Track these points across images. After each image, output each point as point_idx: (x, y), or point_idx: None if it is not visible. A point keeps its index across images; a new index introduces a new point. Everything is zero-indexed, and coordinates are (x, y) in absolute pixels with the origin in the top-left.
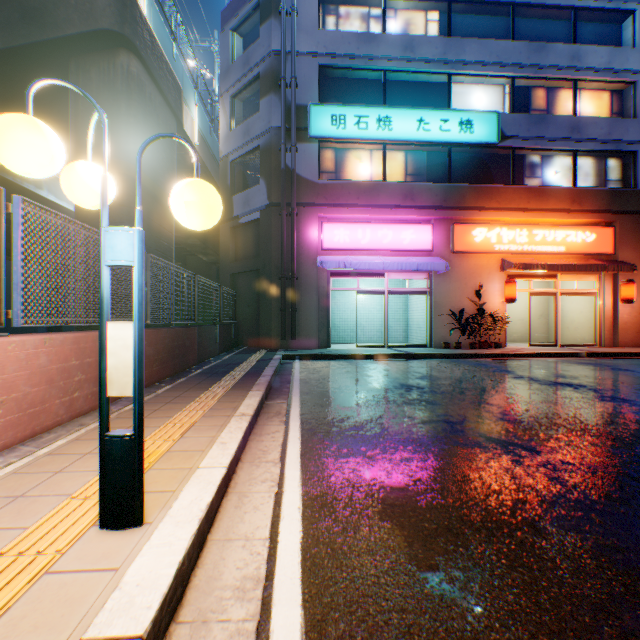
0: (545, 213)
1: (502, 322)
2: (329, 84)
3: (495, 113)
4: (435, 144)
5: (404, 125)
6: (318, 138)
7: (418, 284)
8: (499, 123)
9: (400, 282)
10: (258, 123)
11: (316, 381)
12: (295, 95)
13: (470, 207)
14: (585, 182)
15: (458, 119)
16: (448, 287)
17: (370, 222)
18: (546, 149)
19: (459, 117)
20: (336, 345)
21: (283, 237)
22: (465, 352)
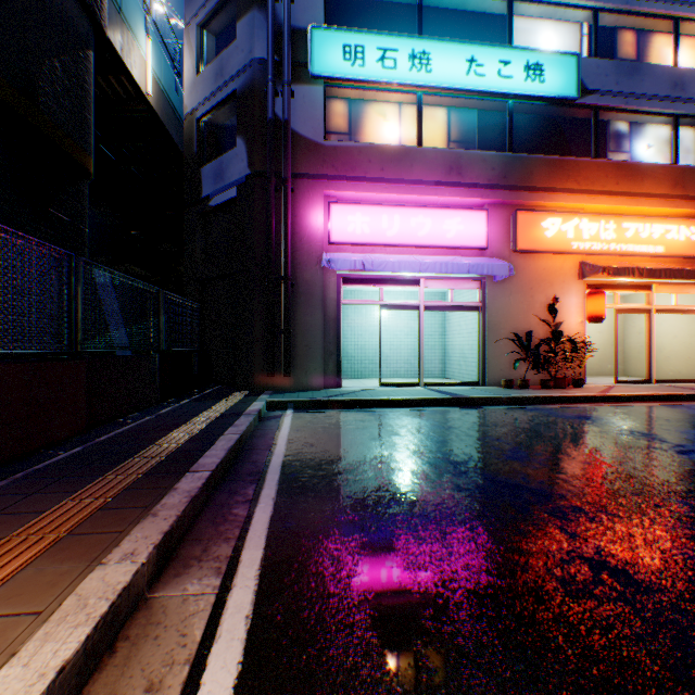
0: (639, 199)
1: (581, 350)
2: (340, 6)
3: (573, 56)
4: (491, 96)
5: (448, 66)
6: (324, 78)
7: (462, 298)
8: (579, 70)
9: (435, 296)
10: (235, 56)
11: (314, 471)
12: (289, 9)
13: (539, 187)
14: (685, 161)
15: (523, 61)
16: (508, 300)
17: (399, 205)
18: (639, 111)
19: (525, 59)
20: (350, 382)
21: (271, 222)
22: (543, 395)
